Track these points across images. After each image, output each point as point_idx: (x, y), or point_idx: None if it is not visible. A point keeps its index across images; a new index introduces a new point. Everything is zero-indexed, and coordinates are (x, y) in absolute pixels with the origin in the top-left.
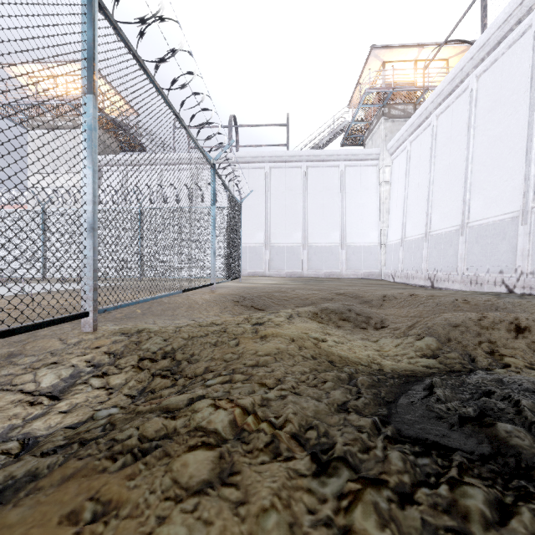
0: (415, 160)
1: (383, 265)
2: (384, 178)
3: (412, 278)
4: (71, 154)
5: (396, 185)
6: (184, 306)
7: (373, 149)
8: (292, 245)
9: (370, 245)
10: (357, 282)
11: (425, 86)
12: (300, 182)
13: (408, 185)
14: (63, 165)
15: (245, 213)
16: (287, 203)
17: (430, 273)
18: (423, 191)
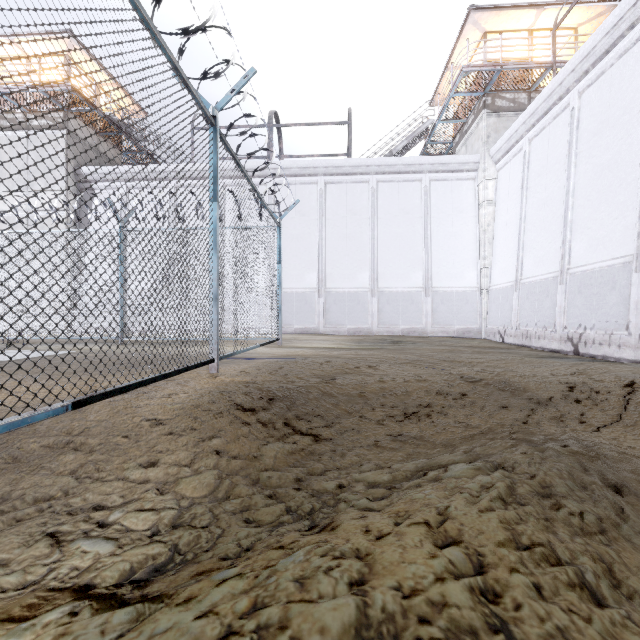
0: (537, 164)
1: (484, 318)
2: (485, 196)
3: (536, 338)
4: (50, 164)
5: (505, 204)
6: (86, 444)
7: (469, 155)
8: (356, 290)
9: (466, 290)
10: (454, 343)
11: (549, 62)
12: (367, 203)
13: (526, 202)
14: (38, 180)
15: (290, 246)
16: (350, 232)
17: (572, 332)
18: (554, 208)
